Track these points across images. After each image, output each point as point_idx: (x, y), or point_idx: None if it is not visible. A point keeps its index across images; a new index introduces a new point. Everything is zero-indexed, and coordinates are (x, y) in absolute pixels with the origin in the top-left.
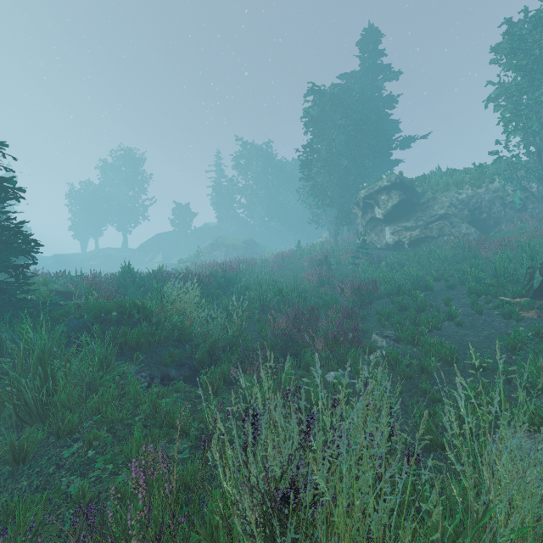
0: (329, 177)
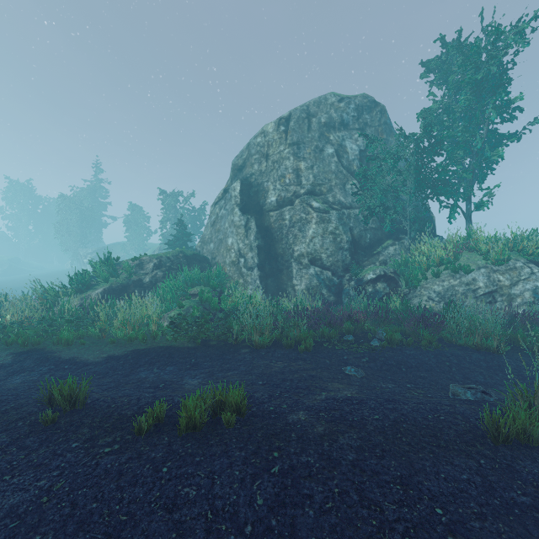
0: (68, 237)
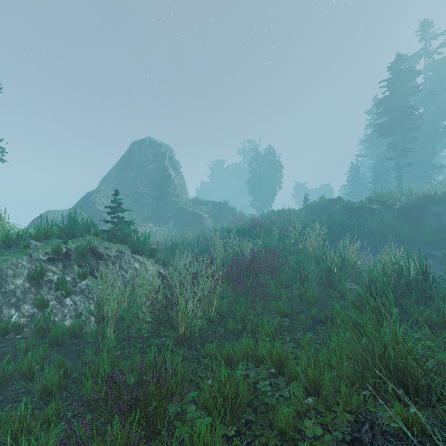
0: None
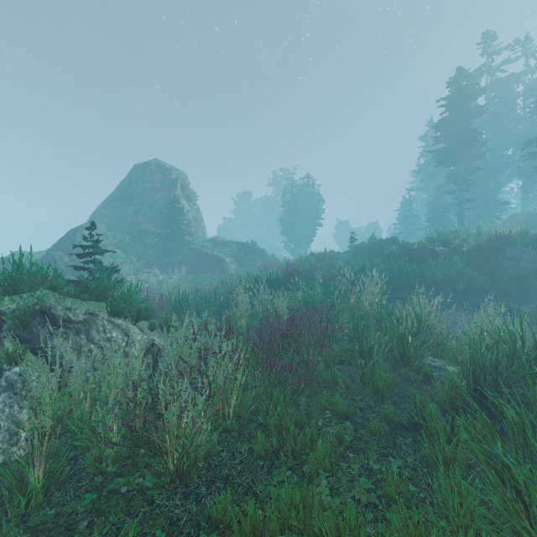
0: None
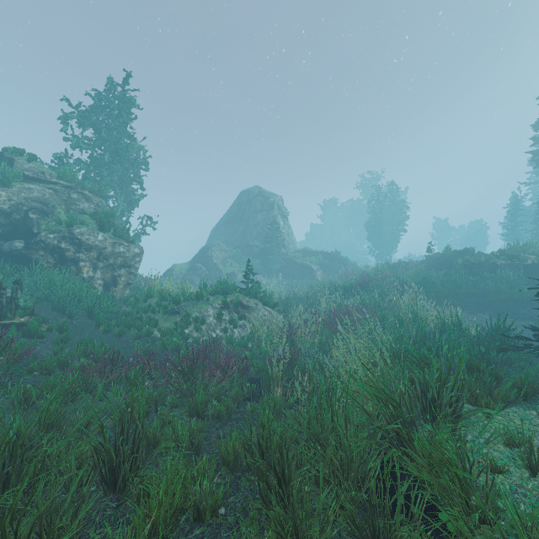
0: None
